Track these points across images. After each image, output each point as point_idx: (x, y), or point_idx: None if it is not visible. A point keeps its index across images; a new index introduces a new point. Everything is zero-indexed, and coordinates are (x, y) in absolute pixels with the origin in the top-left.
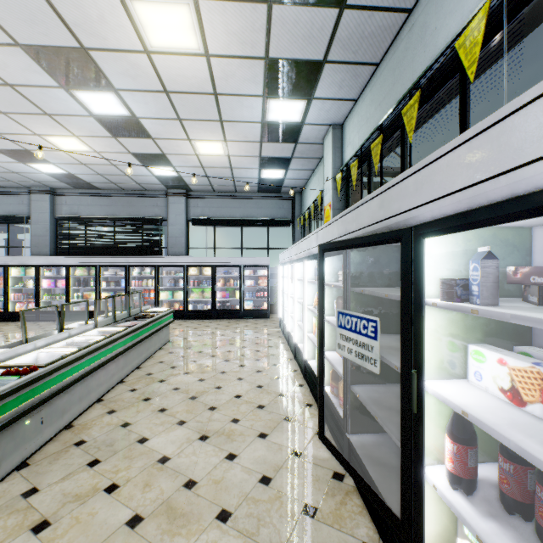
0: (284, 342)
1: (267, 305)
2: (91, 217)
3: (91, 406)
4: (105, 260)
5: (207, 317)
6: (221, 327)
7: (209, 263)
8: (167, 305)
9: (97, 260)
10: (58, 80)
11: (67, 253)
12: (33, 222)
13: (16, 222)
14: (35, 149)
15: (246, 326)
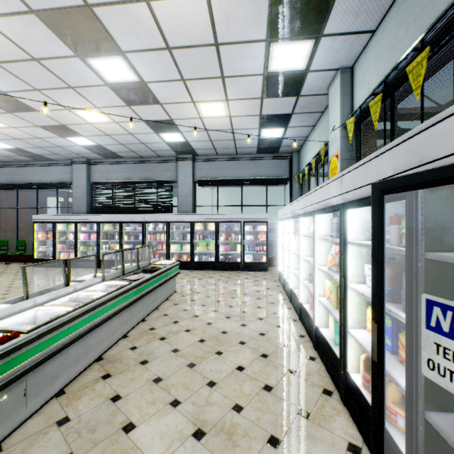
0: (286, 298)
1: (266, 258)
2: (116, 181)
3: (89, 366)
4: (126, 217)
5: (211, 268)
6: (223, 278)
7: (213, 219)
8: (176, 256)
9: (120, 217)
10: (73, 48)
11: (99, 211)
12: (74, 187)
13: (62, 188)
14: (69, 124)
15: (246, 278)
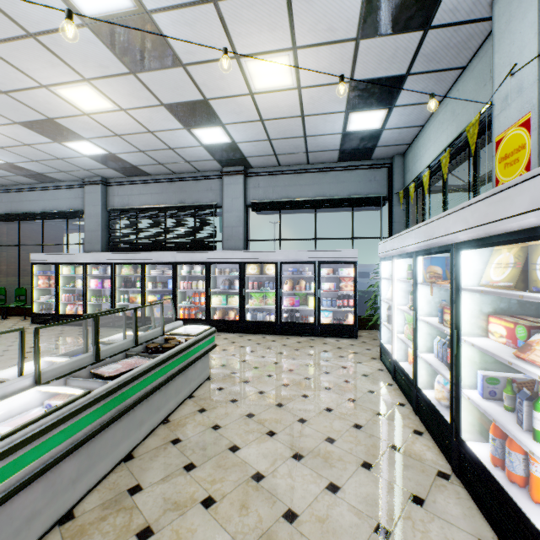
0: (403, 402)
1: (354, 318)
2: (141, 208)
3: None
4: (151, 256)
5: (269, 332)
6: (287, 350)
7: (273, 259)
8: (220, 312)
9: (143, 257)
10: None
11: (118, 249)
12: (86, 216)
13: (72, 217)
14: (57, 117)
15: (325, 351)
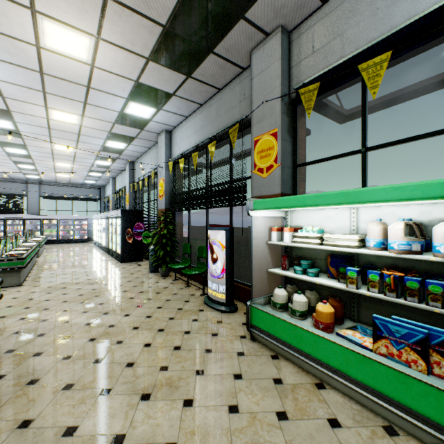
0: (95, 246)
1: (87, 236)
2: None
3: (42, 254)
4: None
5: (55, 243)
6: (65, 245)
7: (56, 218)
8: None
9: None
10: (16, 163)
11: None
12: None
13: None
14: None
15: (78, 244)
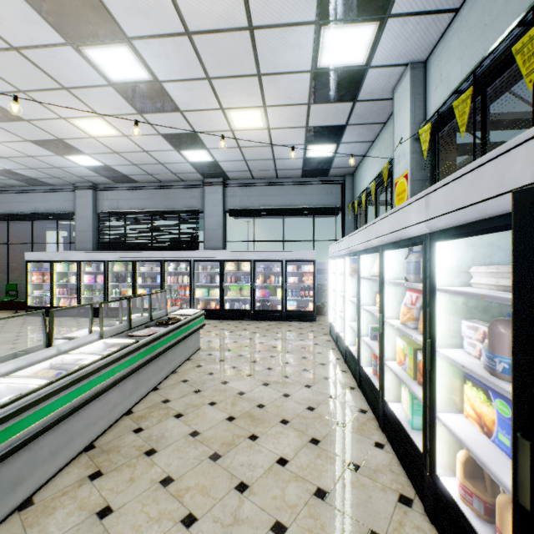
0: (339, 357)
1: (313, 305)
2: (129, 211)
3: (73, 459)
4: (141, 254)
5: (245, 318)
6: (259, 331)
7: (248, 257)
8: (203, 303)
9: (134, 255)
10: (62, 32)
11: (108, 248)
12: (77, 218)
13: (63, 219)
14: (66, 138)
15: (289, 331)
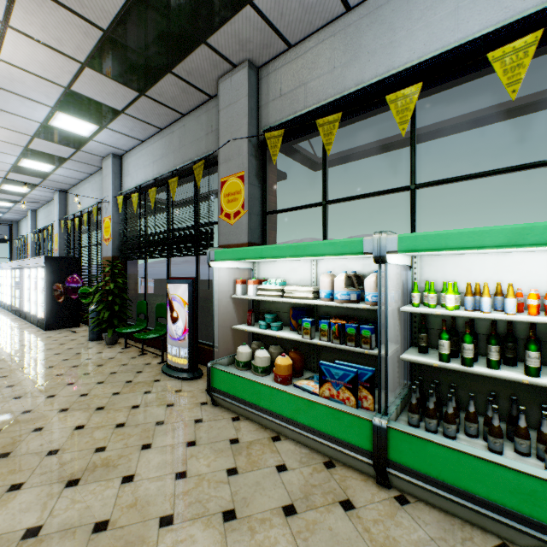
0: (2, 309)
1: None
2: None
3: None
4: None
5: None
6: None
7: None
8: None
9: None
10: None
11: None
12: None
13: None
14: None
15: None
